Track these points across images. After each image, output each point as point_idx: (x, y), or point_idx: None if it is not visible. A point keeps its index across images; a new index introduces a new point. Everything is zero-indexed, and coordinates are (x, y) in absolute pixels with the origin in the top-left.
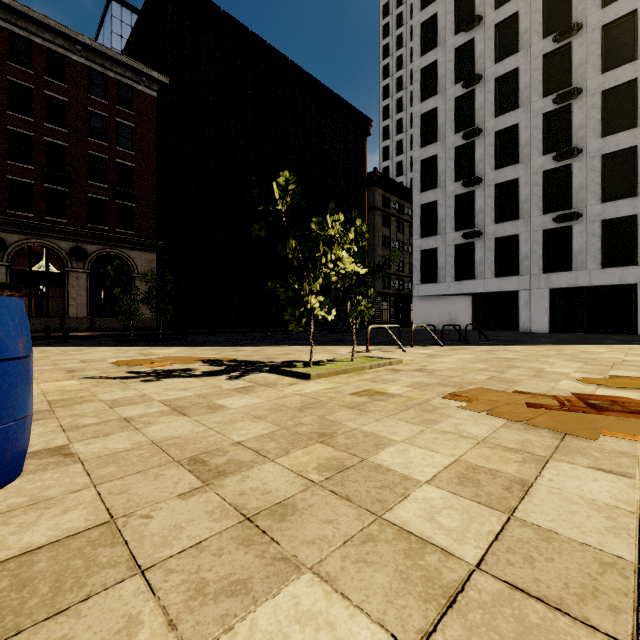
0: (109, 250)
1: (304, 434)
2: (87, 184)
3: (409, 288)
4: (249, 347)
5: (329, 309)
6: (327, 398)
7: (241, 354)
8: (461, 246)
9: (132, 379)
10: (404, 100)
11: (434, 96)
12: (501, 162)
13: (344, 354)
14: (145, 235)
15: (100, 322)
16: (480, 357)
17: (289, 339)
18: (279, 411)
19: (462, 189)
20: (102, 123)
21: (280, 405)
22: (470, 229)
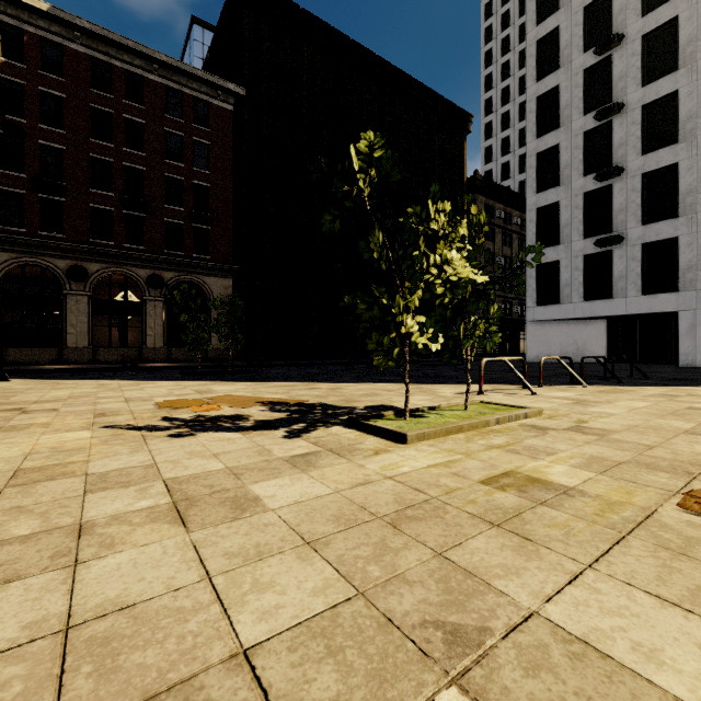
0: (185, 277)
1: (408, 629)
2: (164, 208)
3: (518, 312)
4: (325, 384)
5: (434, 334)
6: (441, 491)
7: (313, 394)
8: (592, 257)
9: (159, 431)
10: (511, 89)
11: (555, 71)
12: (651, 144)
13: (449, 396)
14: (221, 260)
15: (176, 353)
16: (662, 406)
17: (374, 373)
18: (354, 525)
19: (594, 184)
20: (178, 143)
21: (357, 506)
22: (605, 234)
